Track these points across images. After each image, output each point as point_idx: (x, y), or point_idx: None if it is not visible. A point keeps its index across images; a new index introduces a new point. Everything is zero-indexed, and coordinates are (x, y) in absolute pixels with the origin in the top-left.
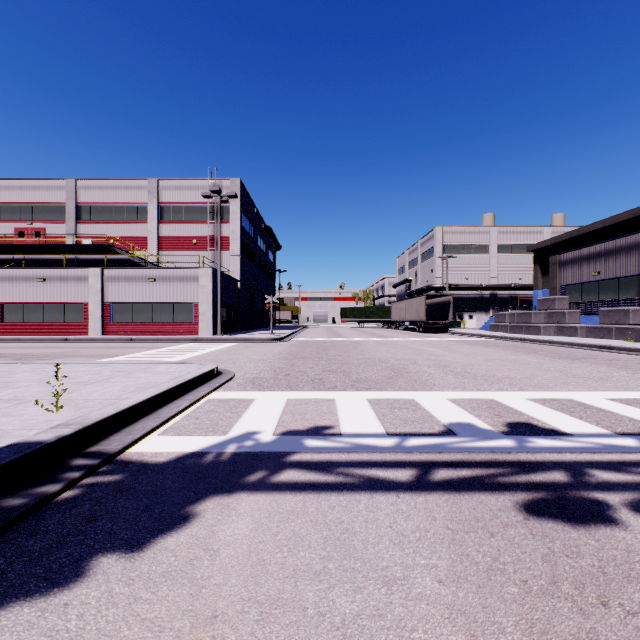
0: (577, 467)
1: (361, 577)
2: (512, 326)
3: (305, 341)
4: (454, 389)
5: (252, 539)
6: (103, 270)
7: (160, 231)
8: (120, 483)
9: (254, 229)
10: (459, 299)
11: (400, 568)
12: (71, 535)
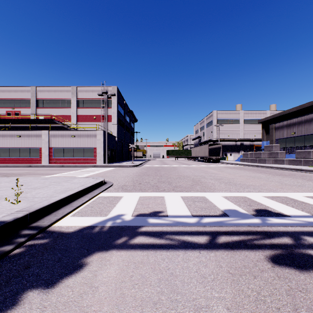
0: (296, 235)
1: (181, 306)
2: (251, 159)
3: (149, 166)
4: (225, 191)
5: (117, 280)
6: (49, 131)
7: (77, 112)
8: (46, 244)
9: (124, 111)
10: (225, 146)
11: (203, 299)
12: (14, 277)
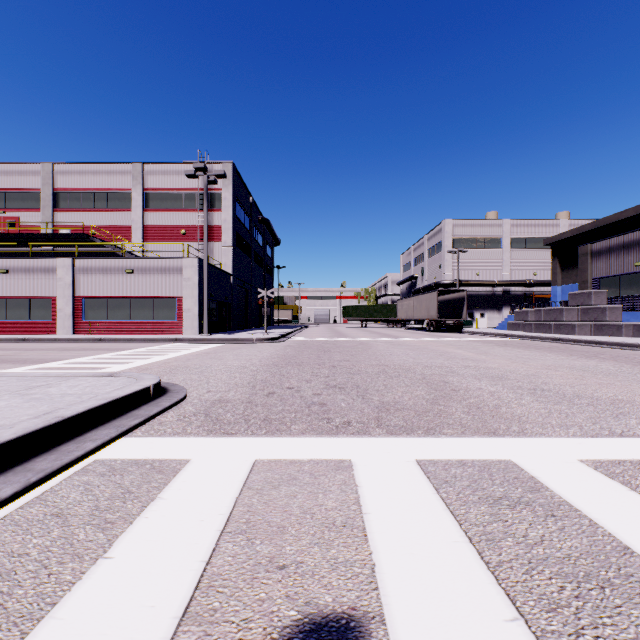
0: None
1: None
2: (538, 324)
3: (304, 341)
4: (566, 430)
5: None
6: (74, 260)
7: (145, 220)
8: None
9: (250, 220)
10: (469, 296)
11: None
12: None
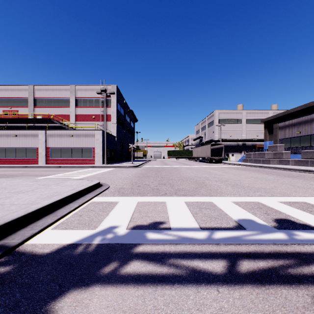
0: None
1: None
2: (255, 160)
3: (149, 167)
4: (234, 195)
5: None
6: (46, 131)
7: (76, 111)
8: (6, 275)
9: (124, 111)
10: (227, 146)
11: None
12: None
